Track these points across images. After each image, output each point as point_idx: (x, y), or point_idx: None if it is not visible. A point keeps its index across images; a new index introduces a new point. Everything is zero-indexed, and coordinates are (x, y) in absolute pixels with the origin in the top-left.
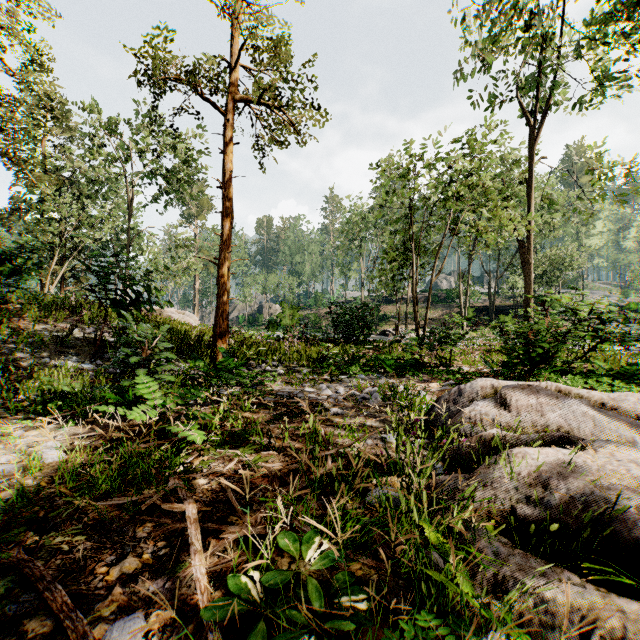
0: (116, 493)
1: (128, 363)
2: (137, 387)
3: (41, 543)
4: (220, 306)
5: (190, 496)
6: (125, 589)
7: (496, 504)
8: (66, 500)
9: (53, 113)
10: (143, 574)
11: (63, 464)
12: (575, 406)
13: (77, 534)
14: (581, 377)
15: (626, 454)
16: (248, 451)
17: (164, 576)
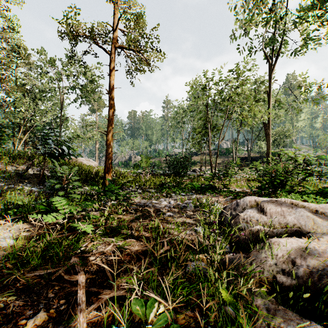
0: (39, 267)
1: (54, 188)
2: (56, 202)
3: None
4: (107, 156)
5: (82, 269)
6: None
7: (264, 274)
8: (8, 272)
9: (19, 54)
10: (48, 324)
11: (12, 247)
12: (302, 212)
13: (11, 295)
14: (299, 194)
15: None
16: (119, 239)
17: (61, 325)
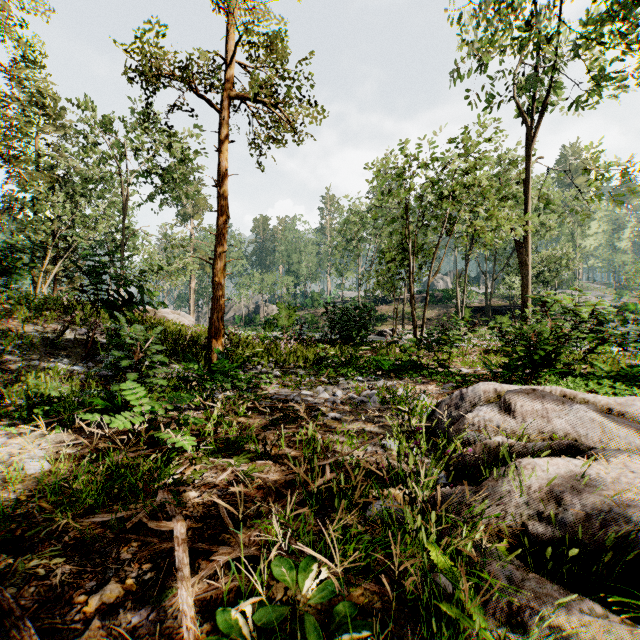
0: (100, 508)
1: (118, 366)
2: (126, 393)
3: (15, 567)
4: (215, 307)
5: (179, 512)
6: (104, 621)
7: (506, 521)
8: (46, 517)
9: (45, 110)
10: (125, 603)
11: (46, 475)
12: (582, 412)
13: (56, 556)
14: (581, 379)
15: (639, 464)
16: (242, 460)
17: (148, 605)
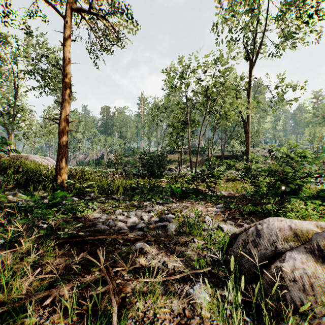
0: None
1: None
2: None
3: None
4: (60, 153)
5: None
6: None
7: None
8: None
9: None
10: None
11: None
12: None
13: None
14: (299, 199)
15: None
16: None
17: None
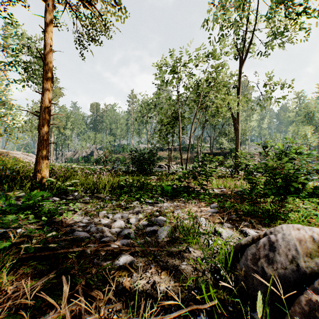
0: None
1: None
2: None
3: None
4: (40, 148)
5: None
6: None
7: None
8: None
9: None
10: None
11: None
12: None
13: None
14: (295, 197)
15: None
16: None
17: None
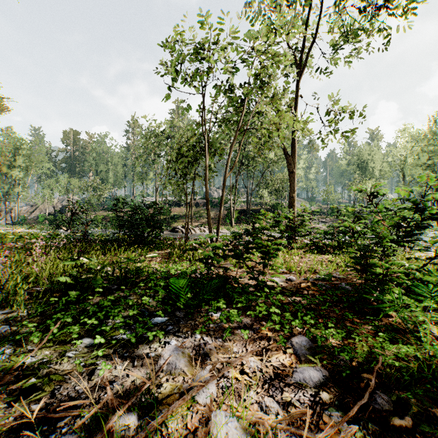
0: None
1: None
2: None
3: None
4: None
5: None
6: None
7: None
8: None
9: None
10: None
11: None
12: None
13: None
14: None
15: None
16: None
17: None
